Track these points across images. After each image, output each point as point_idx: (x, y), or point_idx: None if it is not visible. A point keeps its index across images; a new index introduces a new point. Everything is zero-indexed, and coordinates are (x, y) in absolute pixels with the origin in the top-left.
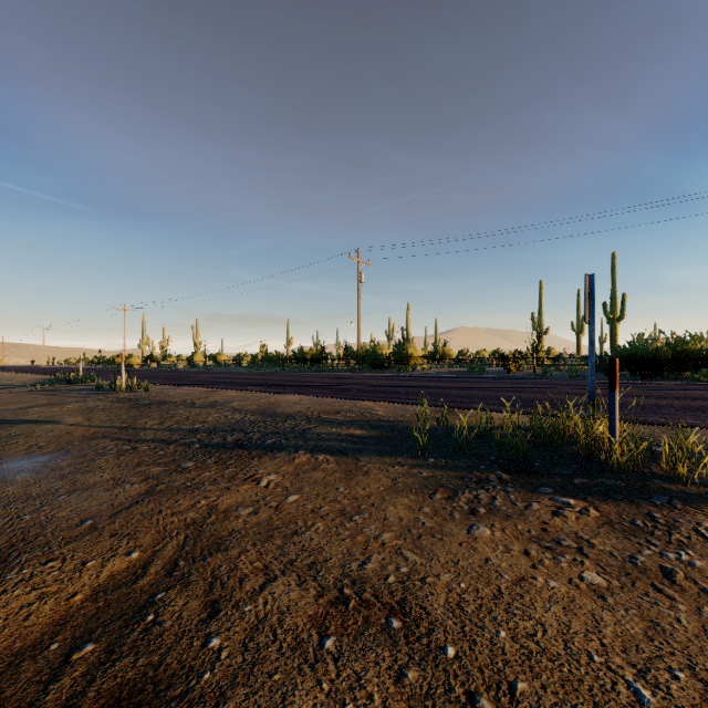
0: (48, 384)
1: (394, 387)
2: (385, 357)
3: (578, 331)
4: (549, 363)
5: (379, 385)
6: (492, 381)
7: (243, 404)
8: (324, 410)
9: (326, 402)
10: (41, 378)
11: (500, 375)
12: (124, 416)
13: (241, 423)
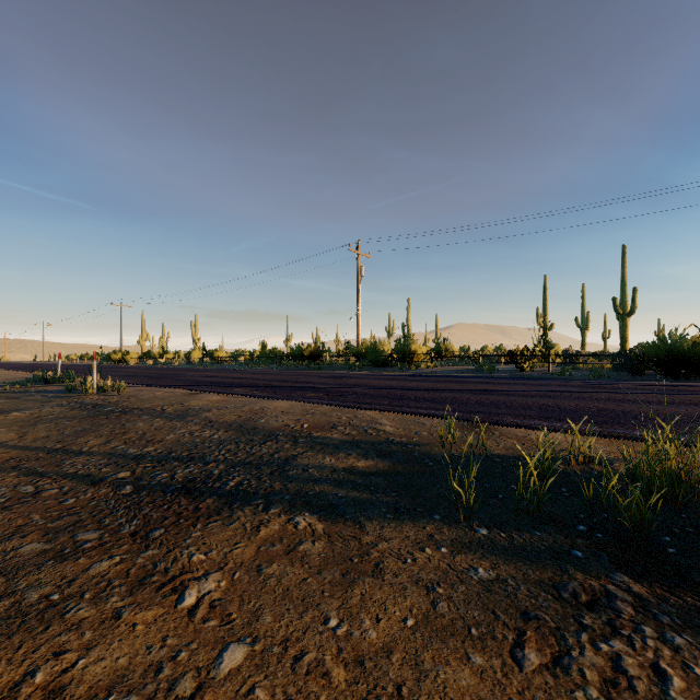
0: (22, 384)
1: (400, 390)
2: (387, 354)
3: (582, 327)
4: (558, 360)
5: (383, 387)
6: (509, 381)
7: (221, 413)
8: (317, 424)
9: (321, 410)
10: (24, 377)
11: (513, 374)
12: (68, 431)
13: (207, 444)
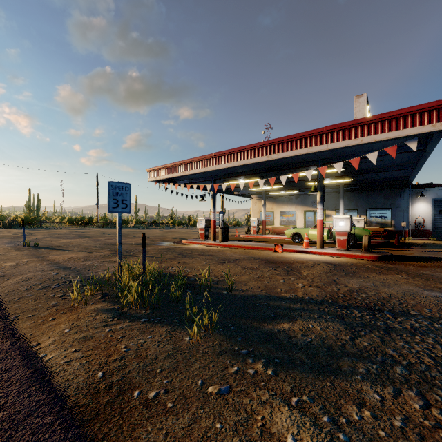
0: None
1: None
2: None
3: None
4: None
5: None
6: None
7: None
8: None
9: None
10: None
11: None
12: None
13: None
